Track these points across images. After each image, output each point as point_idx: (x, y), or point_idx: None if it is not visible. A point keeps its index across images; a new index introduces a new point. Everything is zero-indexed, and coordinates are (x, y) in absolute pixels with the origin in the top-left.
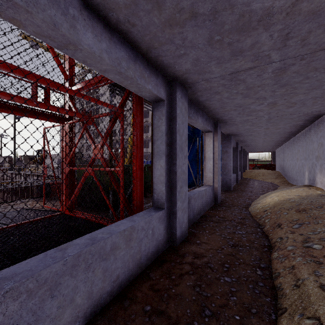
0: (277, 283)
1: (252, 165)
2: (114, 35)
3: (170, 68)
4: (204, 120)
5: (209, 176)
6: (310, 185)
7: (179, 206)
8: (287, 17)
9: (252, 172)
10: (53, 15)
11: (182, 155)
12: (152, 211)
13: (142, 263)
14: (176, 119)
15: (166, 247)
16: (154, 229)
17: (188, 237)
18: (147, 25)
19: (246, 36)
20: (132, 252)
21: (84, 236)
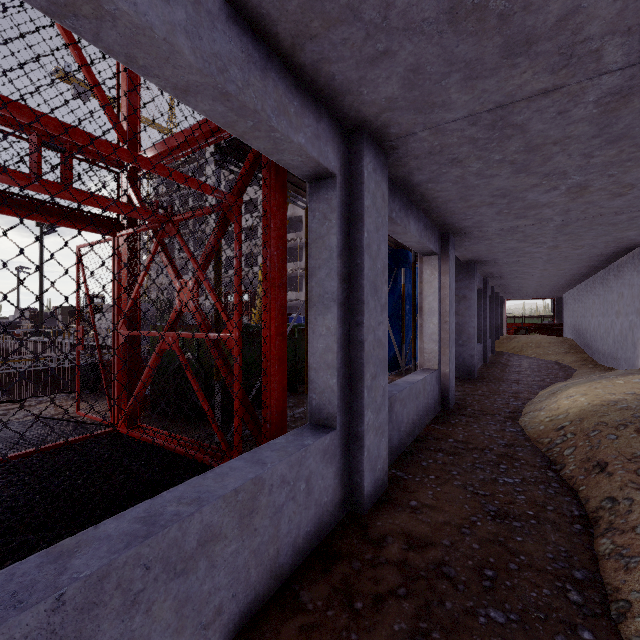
0: (629, 633)
1: (512, 325)
2: None
3: (350, 97)
4: (421, 227)
5: (431, 350)
6: None
7: (368, 421)
8: None
9: (515, 340)
10: None
11: (376, 303)
12: (307, 435)
13: (282, 564)
14: (364, 219)
15: (340, 516)
16: (311, 478)
17: (389, 491)
18: None
19: None
20: (256, 543)
21: (129, 511)
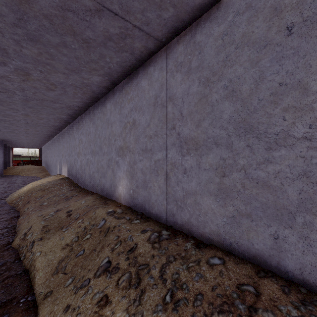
0: (18, 229)
1: (17, 161)
2: None
3: None
4: None
5: None
6: (60, 174)
7: None
8: (21, 82)
9: (16, 168)
10: None
11: None
12: None
13: None
14: None
15: None
16: None
17: None
18: None
19: None
20: None
21: None
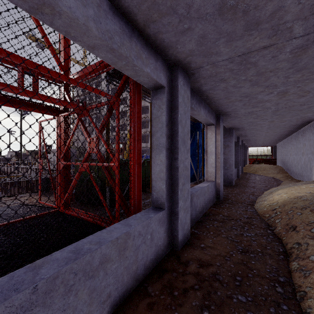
0: (305, 307)
1: (251, 159)
2: (104, 2)
3: (172, 49)
4: (206, 111)
5: (211, 171)
6: None
7: (181, 206)
8: None
9: (253, 166)
10: None
11: (184, 148)
12: (151, 212)
13: (139, 274)
14: (178, 108)
15: (167, 251)
16: (153, 233)
17: (190, 239)
18: None
19: (267, 0)
20: (127, 263)
21: (67, 247)
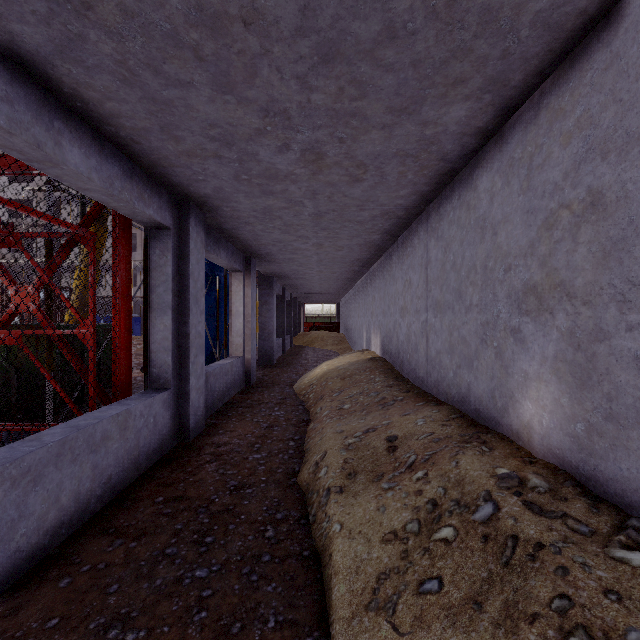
0: (307, 447)
1: (308, 324)
2: (106, 146)
3: (182, 188)
4: (230, 254)
5: (238, 342)
6: (367, 349)
7: (192, 384)
8: (310, 180)
9: (308, 336)
10: (37, 134)
11: (197, 309)
12: (152, 393)
13: (141, 463)
14: (190, 257)
15: (174, 444)
16: (156, 416)
17: (206, 429)
18: (157, 148)
19: (276, 183)
20: (128, 446)
21: (55, 427)
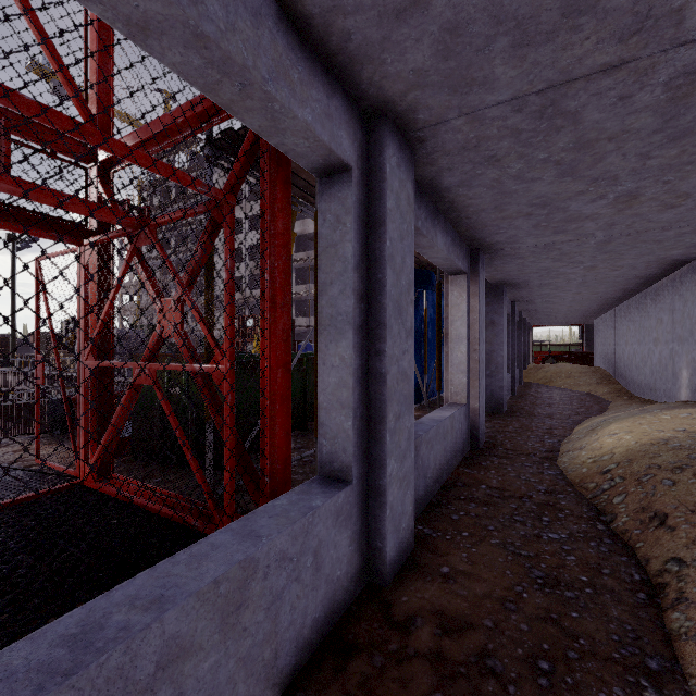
0: None
1: (540, 354)
2: None
3: (370, 66)
4: (449, 241)
5: (458, 382)
6: None
7: (391, 472)
8: None
9: (543, 369)
10: None
11: (401, 327)
12: (316, 492)
13: (282, 668)
14: (386, 223)
15: (357, 591)
16: (320, 549)
17: (415, 554)
18: None
19: None
20: (246, 647)
21: (55, 624)
